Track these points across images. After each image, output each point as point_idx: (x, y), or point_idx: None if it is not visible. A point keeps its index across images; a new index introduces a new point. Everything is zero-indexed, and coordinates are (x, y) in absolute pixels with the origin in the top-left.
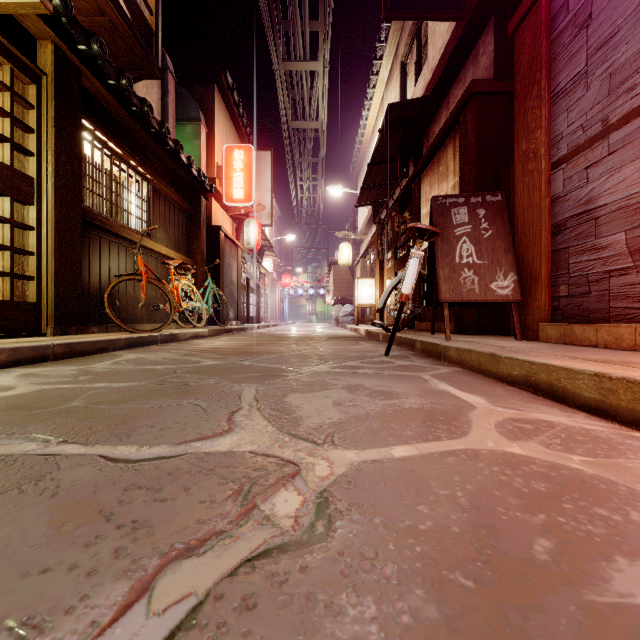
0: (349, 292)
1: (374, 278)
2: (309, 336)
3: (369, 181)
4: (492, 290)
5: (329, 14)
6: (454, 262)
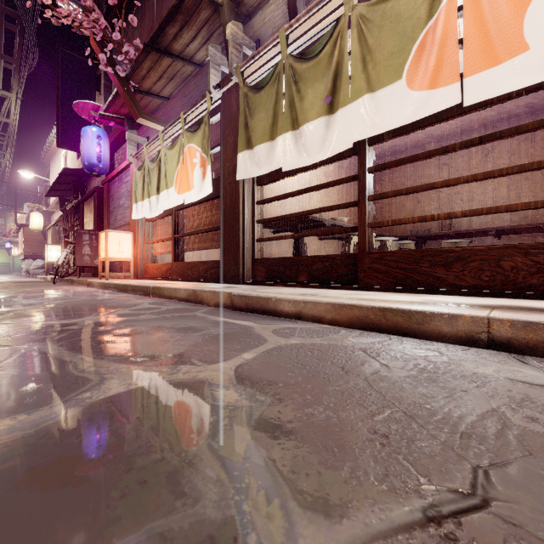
0: (41, 250)
1: (61, 245)
2: (8, 282)
3: (56, 187)
4: (95, 263)
5: (23, 81)
6: (82, 253)
